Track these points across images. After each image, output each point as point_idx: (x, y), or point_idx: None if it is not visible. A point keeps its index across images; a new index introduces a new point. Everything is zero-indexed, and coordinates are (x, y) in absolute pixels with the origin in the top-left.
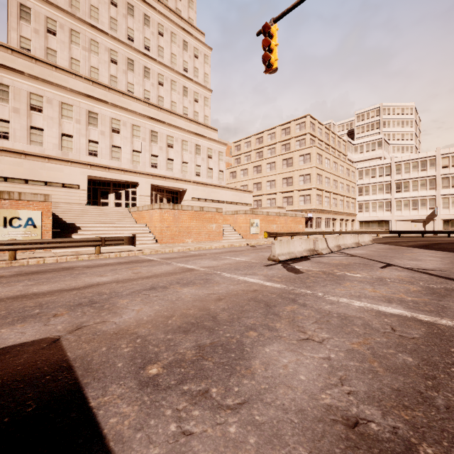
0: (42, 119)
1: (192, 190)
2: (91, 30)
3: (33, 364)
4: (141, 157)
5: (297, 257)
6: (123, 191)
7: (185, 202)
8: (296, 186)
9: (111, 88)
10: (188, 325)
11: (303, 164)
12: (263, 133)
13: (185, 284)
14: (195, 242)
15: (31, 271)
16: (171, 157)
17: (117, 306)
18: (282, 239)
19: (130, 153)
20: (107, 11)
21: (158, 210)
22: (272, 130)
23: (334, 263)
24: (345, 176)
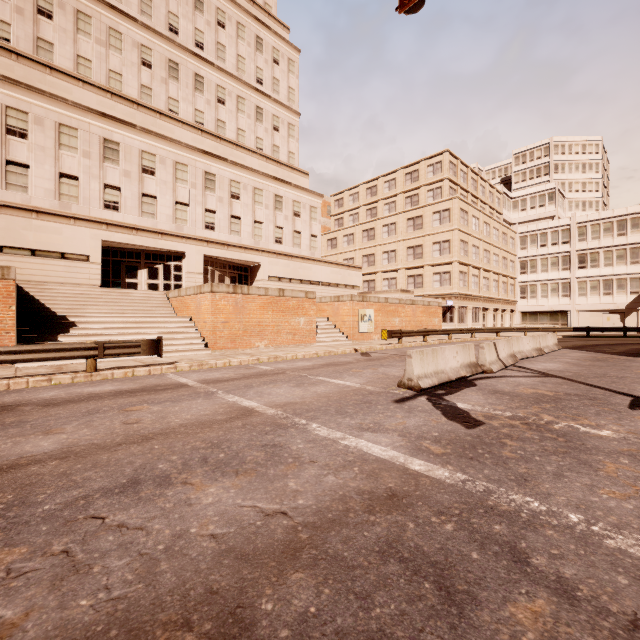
0: (27, 149)
1: (270, 265)
2: (109, 14)
3: None
4: (189, 213)
5: (451, 380)
6: (161, 265)
7: (259, 283)
8: (429, 260)
9: (142, 104)
10: None
11: (440, 226)
12: (377, 179)
13: (218, 468)
14: (271, 346)
15: None
16: (236, 213)
17: None
18: (409, 340)
19: (171, 206)
20: None
21: (209, 294)
22: (391, 175)
23: (527, 394)
24: (500, 245)
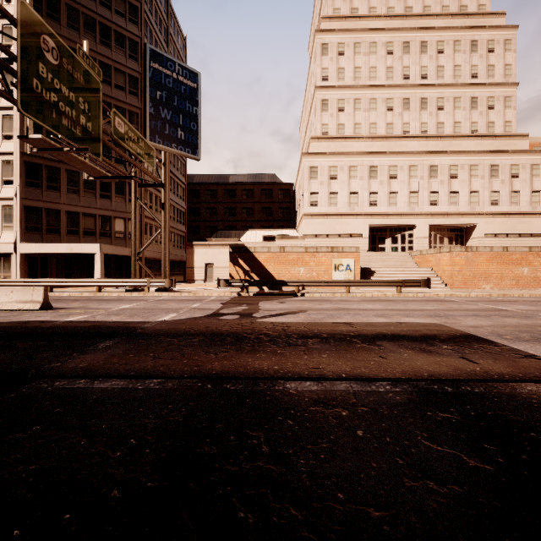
0: (337, 184)
1: (485, 224)
2: (370, 91)
3: (441, 327)
4: (418, 197)
5: None
6: (399, 234)
7: (474, 240)
8: None
9: (388, 136)
10: (520, 331)
11: None
12: None
13: (505, 317)
14: (495, 288)
15: (368, 299)
16: (454, 189)
17: (458, 319)
18: None
19: (406, 196)
20: (383, 64)
21: (447, 253)
22: None
23: None
24: None
